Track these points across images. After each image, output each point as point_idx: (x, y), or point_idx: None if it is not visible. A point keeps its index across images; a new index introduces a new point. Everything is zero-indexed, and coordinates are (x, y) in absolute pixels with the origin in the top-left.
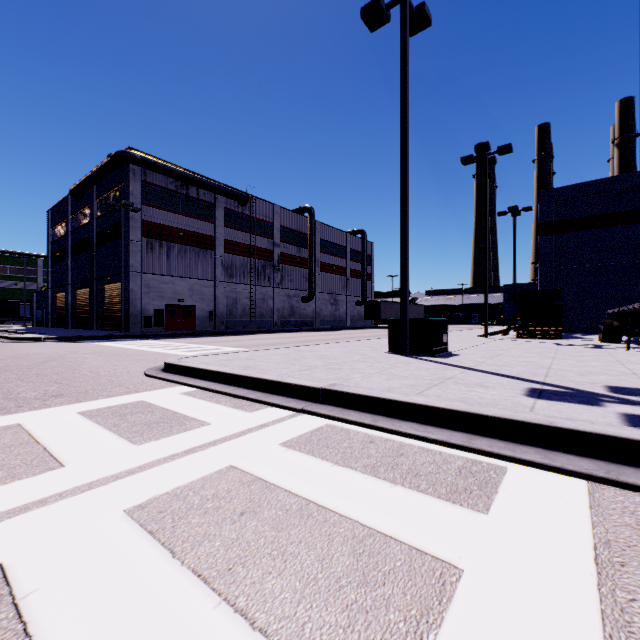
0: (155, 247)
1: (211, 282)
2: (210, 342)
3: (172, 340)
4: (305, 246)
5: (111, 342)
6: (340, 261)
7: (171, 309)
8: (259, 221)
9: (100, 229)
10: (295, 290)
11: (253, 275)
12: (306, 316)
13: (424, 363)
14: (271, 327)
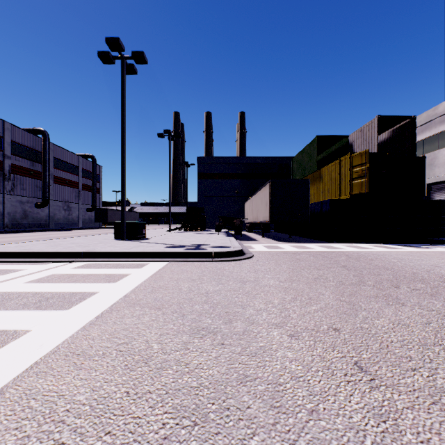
0: None
1: None
2: None
3: None
4: (39, 161)
5: None
6: (73, 177)
7: None
8: None
9: None
10: (28, 197)
11: None
12: (40, 219)
13: (132, 242)
14: (1, 228)
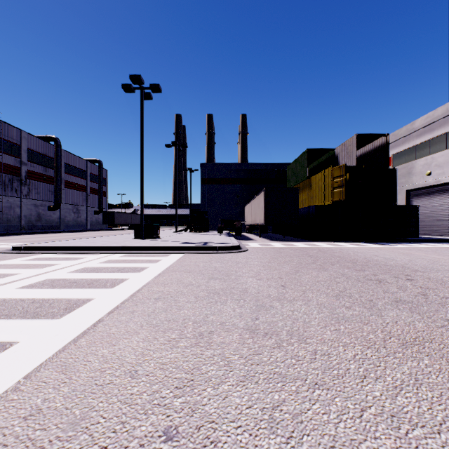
0: None
1: None
2: None
3: None
4: (51, 167)
5: None
6: (82, 181)
7: None
8: (6, 141)
9: None
10: (42, 201)
11: None
12: (52, 221)
13: (151, 241)
14: (18, 230)
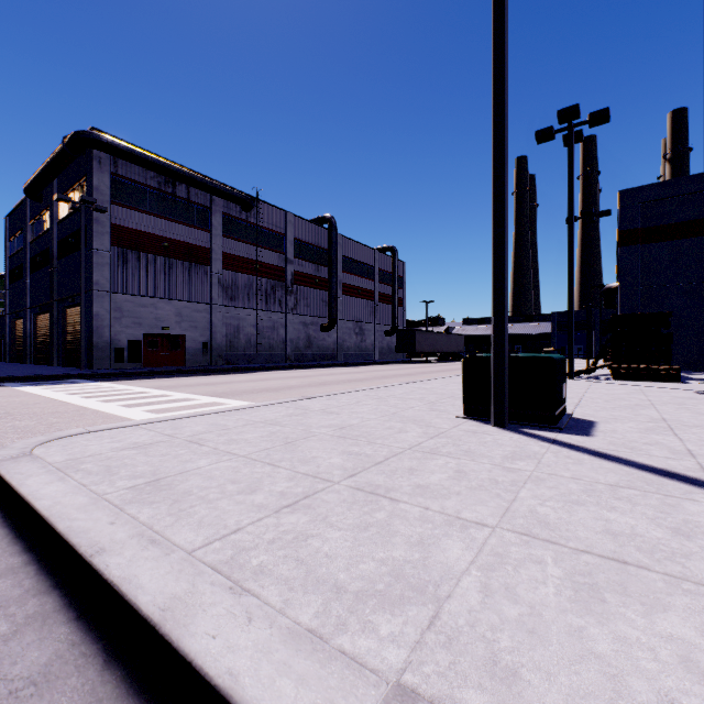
0: (130, 259)
1: (206, 306)
2: (187, 386)
3: (138, 382)
4: (325, 264)
5: (45, 386)
6: (367, 283)
7: (152, 339)
8: (268, 231)
9: (61, 237)
10: (312, 317)
11: (260, 298)
12: (326, 348)
13: (572, 458)
14: (283, 362)
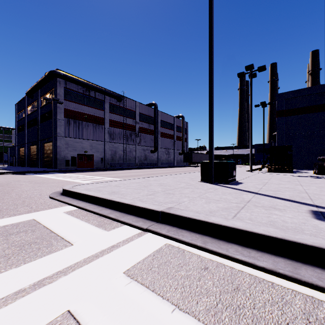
0: (71, 123)
1: (102, 142)
2: (99, 174)
3: (79, 173)
4: (152, 123)
5: (44, 174)
6: (171, 131)
7: (80, 156)
8: (128, 110)
9: (42, 113)
10: (147, 146)
11: (125, 138)
12: (153, 160)
13: (225, 189)
14: (134, 166)
